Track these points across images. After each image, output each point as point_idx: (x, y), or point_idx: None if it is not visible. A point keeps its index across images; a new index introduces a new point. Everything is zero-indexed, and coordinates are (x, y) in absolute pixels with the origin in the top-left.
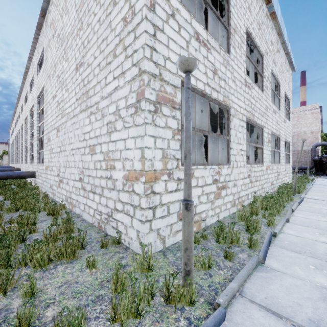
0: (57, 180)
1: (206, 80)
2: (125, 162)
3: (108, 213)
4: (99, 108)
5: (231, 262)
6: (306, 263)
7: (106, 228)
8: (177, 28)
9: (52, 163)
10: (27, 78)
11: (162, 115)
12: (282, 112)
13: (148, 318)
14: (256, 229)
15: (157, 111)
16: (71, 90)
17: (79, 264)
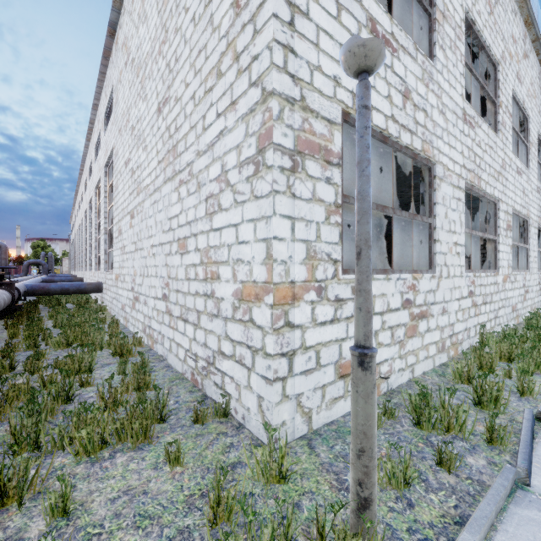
0: (132, 297)
1: (390, 110)
2: (237, 266)
3: (207, 358)
4: (193, 173)
5: (453, 476)
6: None
7: (205, 385)
8: (334, 11)
9: (125, 270)
10: (92, 138)
11: (305, 177)
12: (534, 172)
13: None
14: (498, 403)
15: (296, 169)
16: (151, 147)
17: (153, 454)
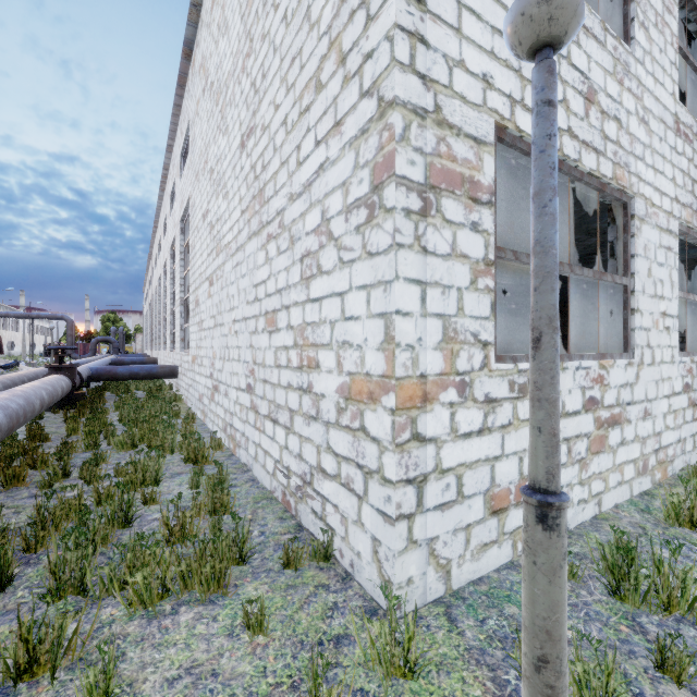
0: (210, 385)
1: (566, 121)
2: (342, 352)
3: (303, 474)
4: (284, 224)
5: (685, 691)
6: None
7: (299, 511)
8: None
9: (202, 351)
10: (166, 187)
11: (441, 223)
12: None
13: None
14: None
15: (427, 212)
16: (233, 193)
17: (228, 612)
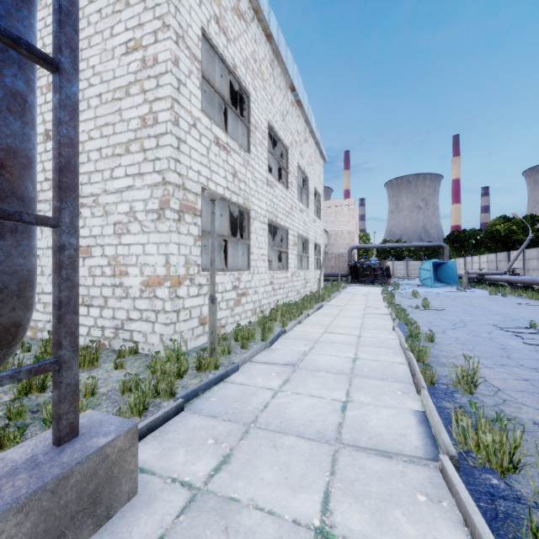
0: None
1: (226, 184)
2: (144, 267)
3: (116, 326)
4: (99, 202)
5: (246, 350)
6: (299, 343)
7: (113, 344)
8: (198, 137)
9: None
10: None
11: (185, 223)
12: (311, 210)
13: (187, 378)
14: (271, 329)
15: (180, 219)
16: None
17: (102, 370)
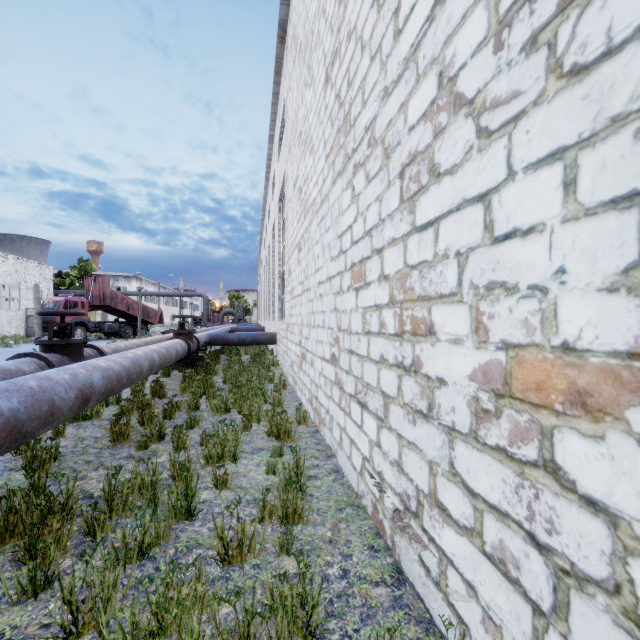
0: (299, 353)
1: None
2: (487, 304)
3: (403, 495)
4: (375, 137)
5: None
6: None
7: (398, 546)
8: None
9: (293, 318)
10: (270, 177)
11: None
12: None
13: None
14: None
15: None
16: (318, 142)
17: None
